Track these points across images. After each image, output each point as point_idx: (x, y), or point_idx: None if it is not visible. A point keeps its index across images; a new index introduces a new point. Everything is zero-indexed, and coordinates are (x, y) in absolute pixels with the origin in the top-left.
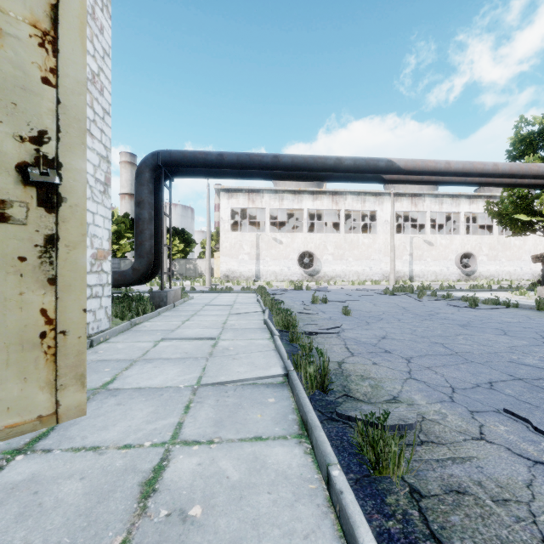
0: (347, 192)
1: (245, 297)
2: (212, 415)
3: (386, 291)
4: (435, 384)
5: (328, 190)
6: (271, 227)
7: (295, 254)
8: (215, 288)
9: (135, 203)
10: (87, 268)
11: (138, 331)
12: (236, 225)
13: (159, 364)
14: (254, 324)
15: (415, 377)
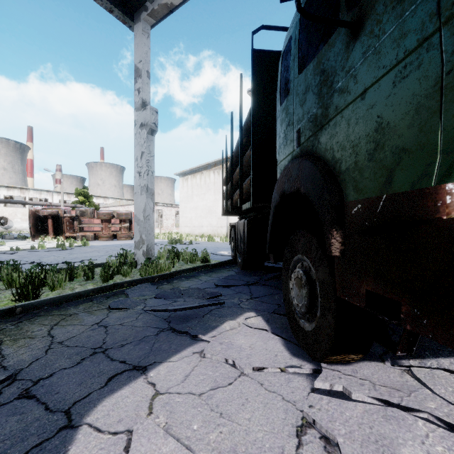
0: (30, 188)
1: None
2: None
3: None
4: None
5: (18, 187)
6: None
7: None
8: None
9: None
10: None
11: None
12: None
13: None
14: None
15: None
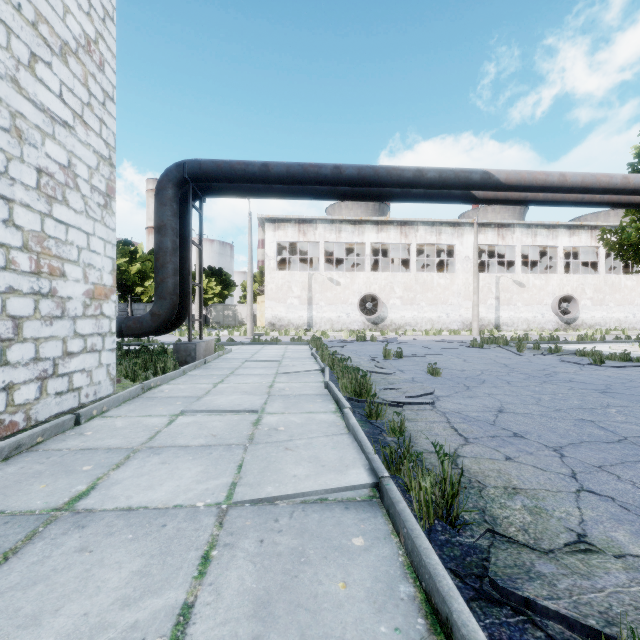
0: (418, 222)
1: (295, 350)
2: (250, 582)
3: (473, 343)
4: (635, 505)
5: (396, 220)
6: (325, 265)
7: (355, 298)
8: (258, 339)
9: (155, 228)
10: (79, 310)
11: (151, 399)
12: (284, 264)
13: (170, 457)
14: (311, 388)
15: (590, 488)
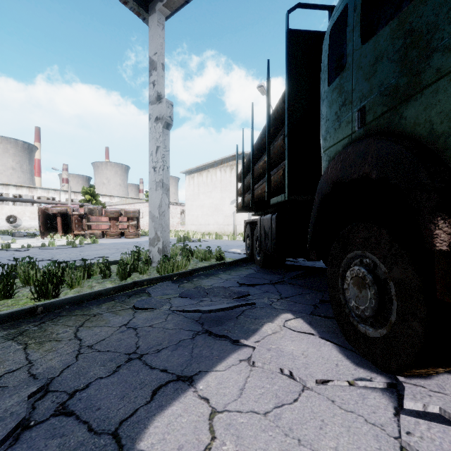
0: (38, 187)
1: None
2: None
3: None
4: None
5: (26, 186)
6: None
7: (4, 216)
8: None
9: None
10: None
11: None
12: None
13: None
14: None
15: None
